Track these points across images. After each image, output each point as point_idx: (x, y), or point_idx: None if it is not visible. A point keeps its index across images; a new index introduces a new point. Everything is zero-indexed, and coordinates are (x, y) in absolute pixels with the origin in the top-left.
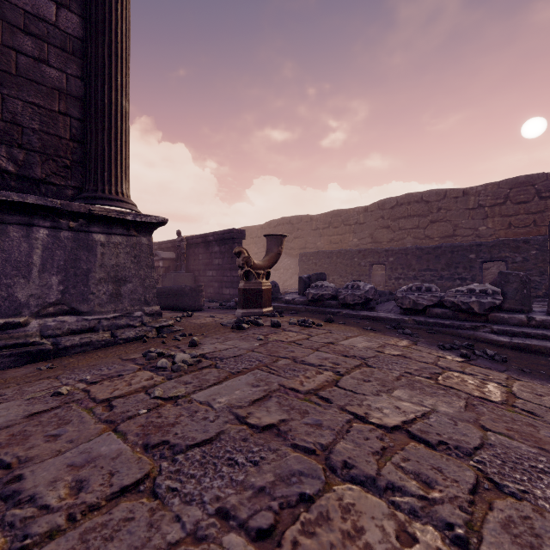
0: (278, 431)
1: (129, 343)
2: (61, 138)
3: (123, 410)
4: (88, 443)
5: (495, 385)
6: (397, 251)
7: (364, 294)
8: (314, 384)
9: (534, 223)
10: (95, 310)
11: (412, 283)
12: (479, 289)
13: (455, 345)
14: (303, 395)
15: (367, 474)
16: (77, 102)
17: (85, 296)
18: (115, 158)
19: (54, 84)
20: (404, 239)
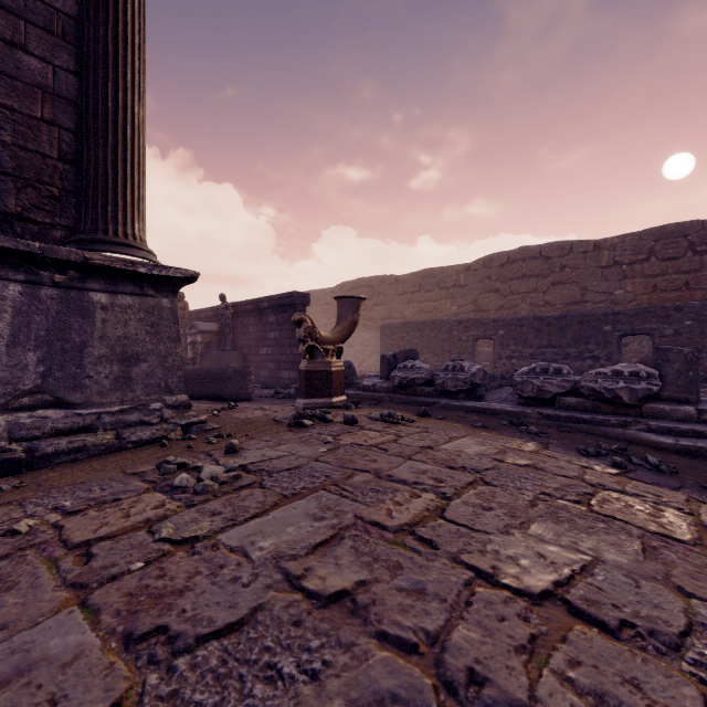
0: (353, 605)
1: (141, 448)
2: (45, 157)
3: (105, 563)
4: (30, 631)
5: (675, 512)
6: (509, 321)
7: (470, 378)
8: (409, 515)
9: (686, 286)
10: (93, 401)
11: (528, 363)
12: (629, 370)
13: (602, 448)
14: (393, 535)
15: (512, 699)
16: (70, 107)
17: (78, 380)
18: (123, 186)
19: (35, 80)
20: (517, 306)
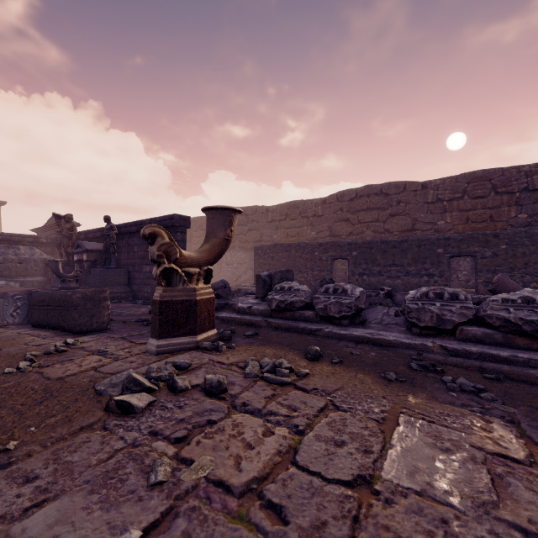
0: None
1: None
2: None
3: None
4: None
5: None
6: (361, 244)
7: (355, 302)
8: None
9: (490, 218)
10: None
11: (376, 279)
12: None
13: None
14: None
15: None
16: None
17: None
18: None
19: None
20: (363, 232)
